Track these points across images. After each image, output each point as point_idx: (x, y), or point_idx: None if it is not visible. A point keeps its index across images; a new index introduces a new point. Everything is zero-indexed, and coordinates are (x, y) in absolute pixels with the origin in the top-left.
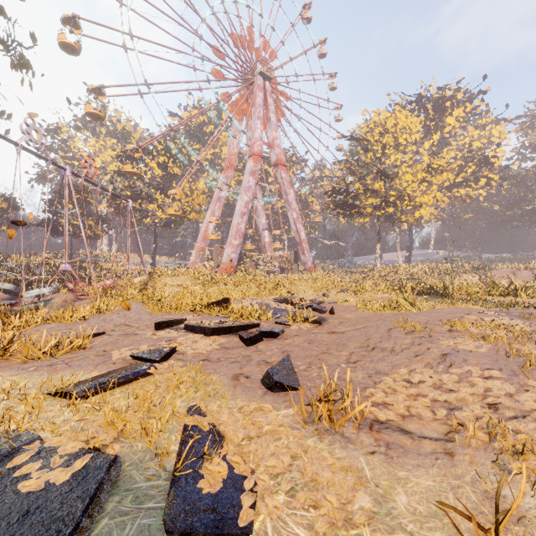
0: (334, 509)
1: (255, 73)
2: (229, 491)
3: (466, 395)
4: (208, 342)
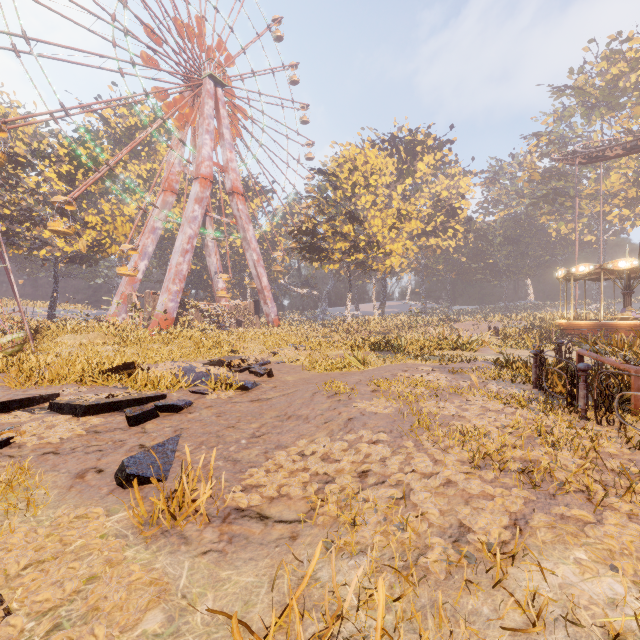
0: None
1: (204, 74)
2: None
3: (346, 464)
4: (71, 425)
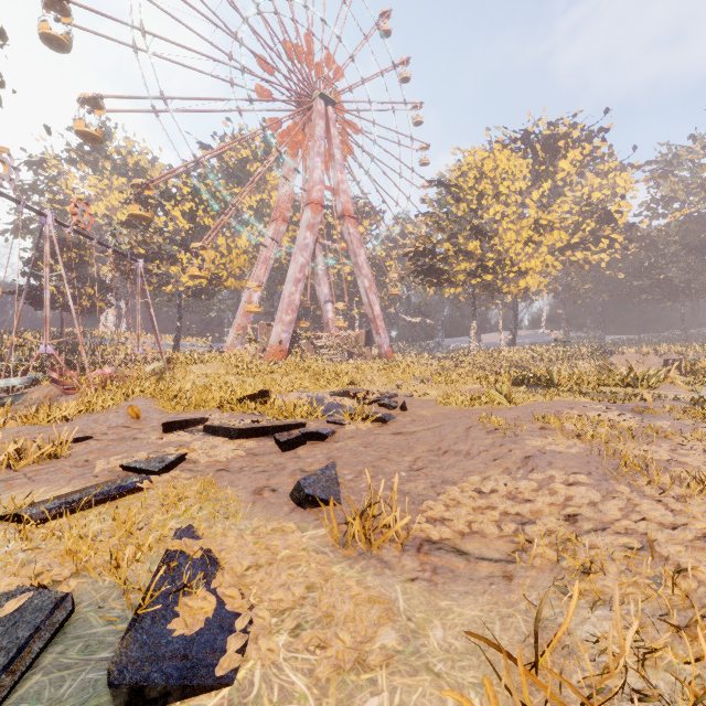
0: (345, 649)
1: (315, 95)
2: (213, 632)
3: (542, 506)
4: (231, 447)
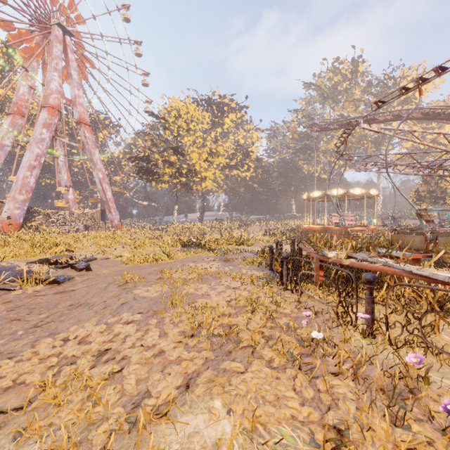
0: None
1: (53, 22)
2: None
3: (95, 345)
4: None
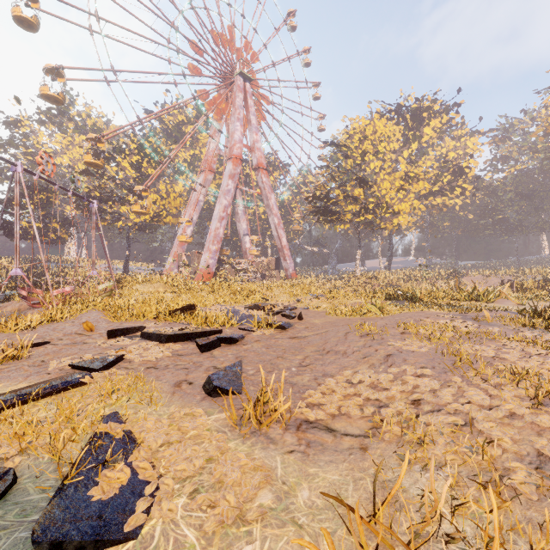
0: (230, 508)
1: (235, 73)
2: (125, 497)
3: (395, 393)
4: (160, 349)
